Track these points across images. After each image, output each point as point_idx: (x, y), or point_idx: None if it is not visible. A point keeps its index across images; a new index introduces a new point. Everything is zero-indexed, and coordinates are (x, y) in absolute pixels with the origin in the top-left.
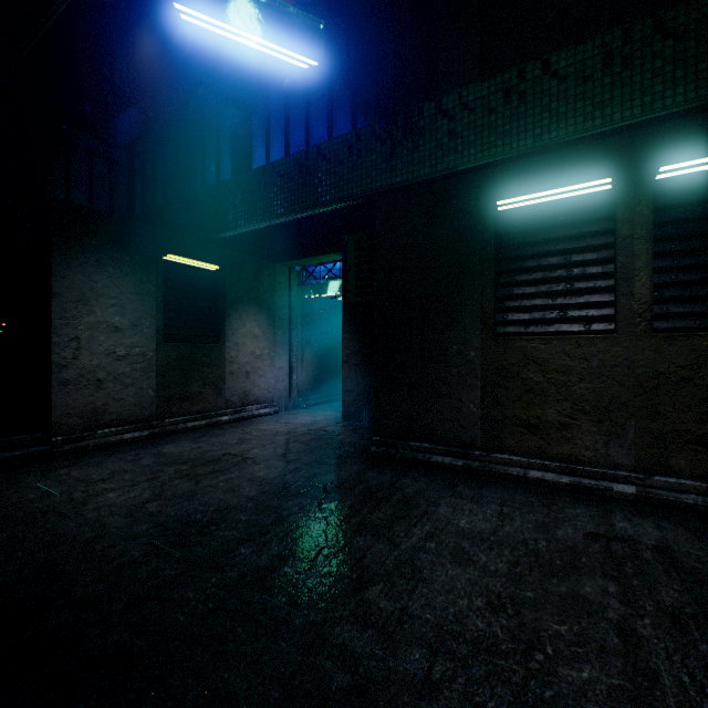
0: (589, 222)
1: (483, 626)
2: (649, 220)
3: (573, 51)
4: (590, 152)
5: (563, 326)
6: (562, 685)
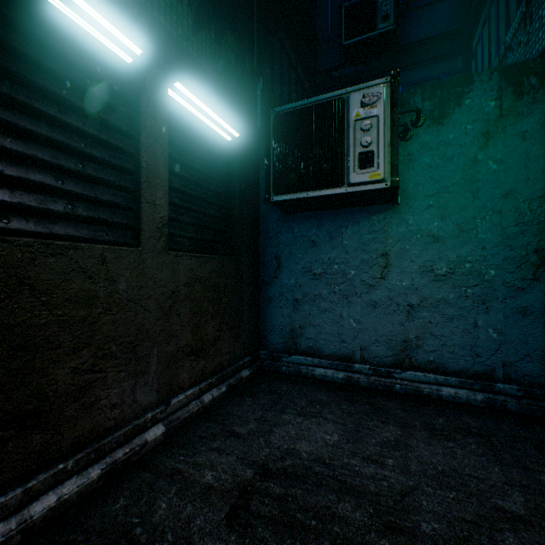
0: (107, 89)
1: None
2: (168, 130)
3: None
4: None
5: (76, 228)
6: None
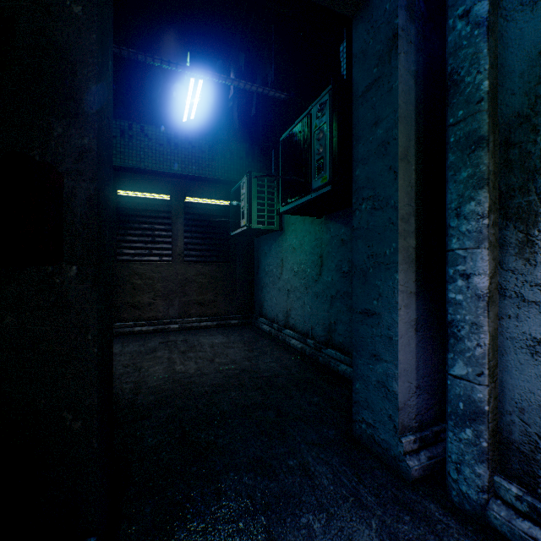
0: (162, 212)
1: (124, 371)
2: (184, 217)
3: (155, 129)
4: (162, 181)
5: (151, 258)
6: (151, 371)
